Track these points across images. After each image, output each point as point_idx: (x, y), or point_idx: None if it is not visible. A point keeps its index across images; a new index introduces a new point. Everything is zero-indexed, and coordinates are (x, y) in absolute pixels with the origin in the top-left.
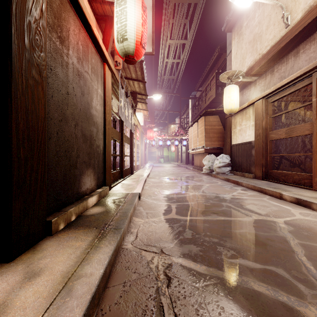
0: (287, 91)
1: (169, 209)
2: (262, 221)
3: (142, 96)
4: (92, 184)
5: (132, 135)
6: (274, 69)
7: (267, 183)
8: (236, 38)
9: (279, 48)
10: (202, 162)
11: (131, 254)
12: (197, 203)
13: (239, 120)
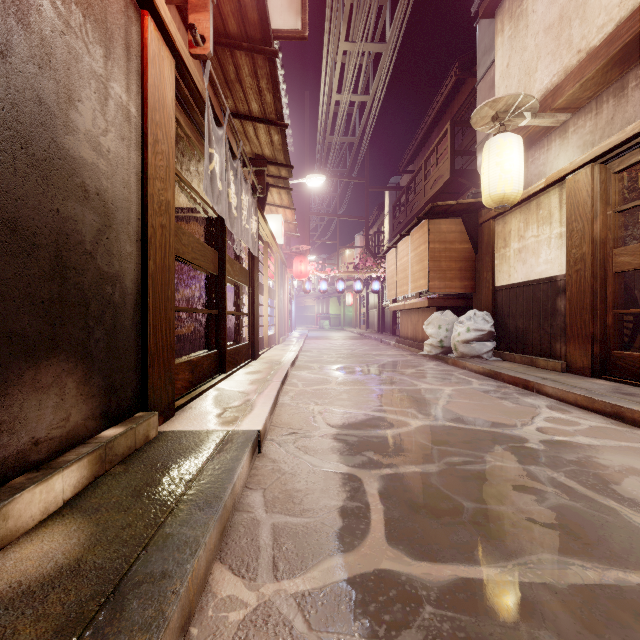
0: None
1: (359, 507)
2: None
3: (280, 169)
4: (75, 418)
5: (254, 264)
6: (626, 81)
7: (616, 388)
8: (507, 28)
9: None
10: (419, 329)
11: None
12: (450, 471)
13: (519, 226)
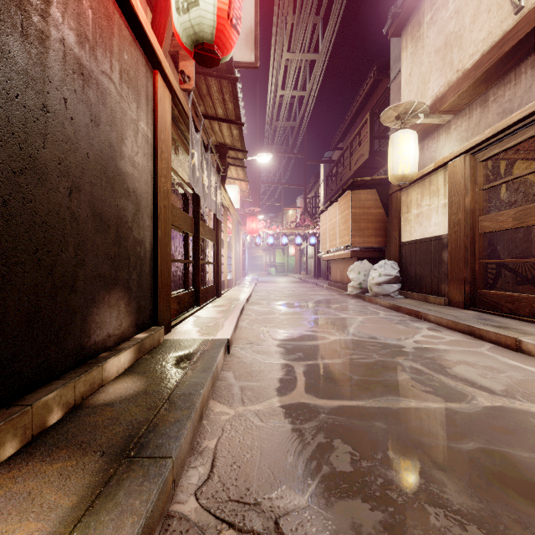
0: (518, 137)
1: (291, 378)
2: (506, 413)
3: (238, 153)
4: (124, 325)
5: (218, 225)
6: (488, 96)
7: (477, 316)
8: (410, 46)
9: (501, 55)
10: (345, 275)
11: None
12: (349, 362)
13: (417, 197)
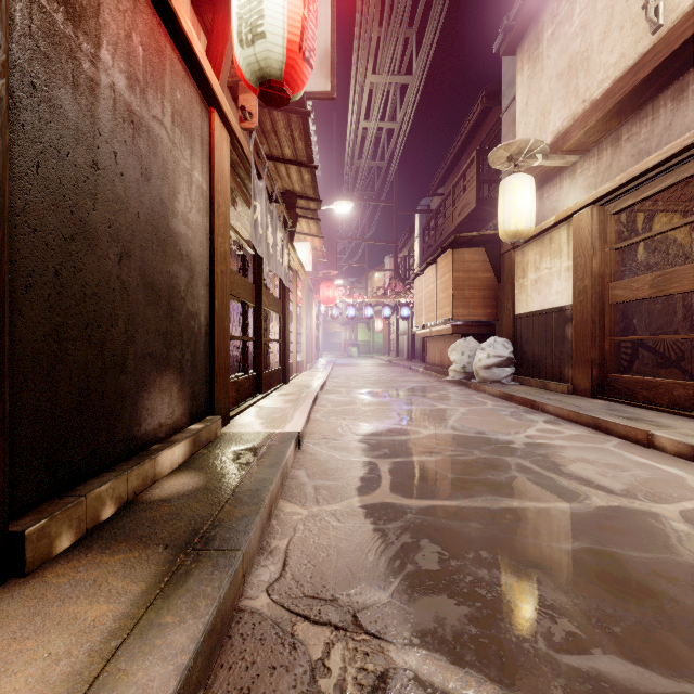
0: (656, 186)
1: (374, 477)
2: (622, 513)
3: (310, 202)
4: (176, 414)
5: (285, 294)
6: (620, 134)
7: (606, 406)
8: (526, 68)
9: (635, 83)
10: (446, 356)
11: (262, 633)
12: (444, 459)
13: (535, 258)
